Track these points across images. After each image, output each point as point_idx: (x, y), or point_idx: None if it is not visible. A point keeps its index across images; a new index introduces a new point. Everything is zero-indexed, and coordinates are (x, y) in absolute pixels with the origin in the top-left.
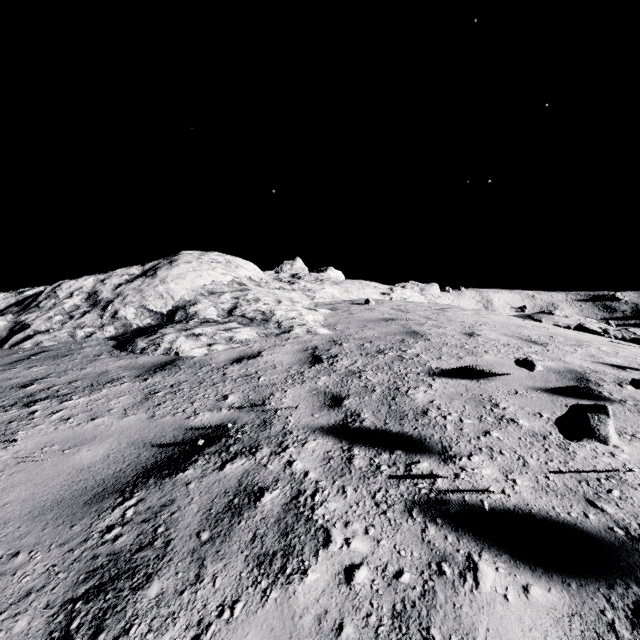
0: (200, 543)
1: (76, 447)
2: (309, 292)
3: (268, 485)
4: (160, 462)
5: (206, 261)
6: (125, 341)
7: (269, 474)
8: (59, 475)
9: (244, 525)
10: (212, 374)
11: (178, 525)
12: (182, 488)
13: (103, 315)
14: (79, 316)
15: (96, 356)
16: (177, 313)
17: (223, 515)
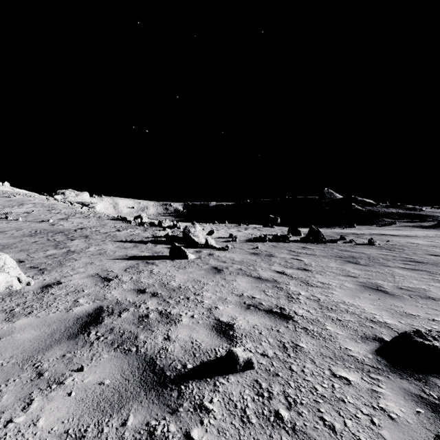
0: None
1: None
2: None
3: None
4: None
5: None
6: None
7: None
8: None
9: None
10: None
11: None
12: None
13: None
14: None
15: None
16: None
17: None
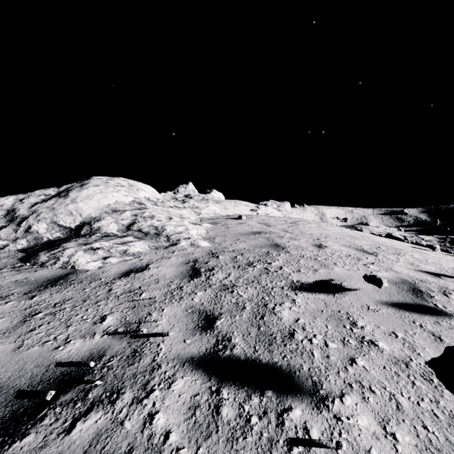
0: None
1: None
2: (196, 209)
3: None
4: None
5: (112, 185)
6: (32, 253)
7: (123, 438)
8: None
9: None
10: (98, 290)
11: None
12: None
13: (17, 229)
14: None
15: None
16: (83, 228)
17: None
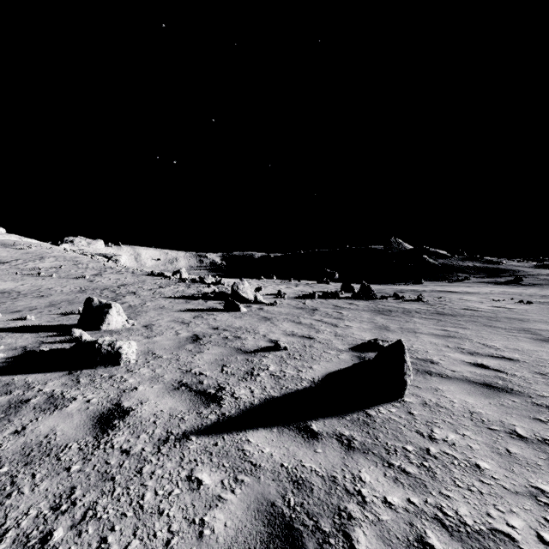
0: None
1: None
2: None
3: None
4: None
5: None
6: None
7: None
8: None
9: None
10: None
11: None
12: None
13: None
14: None
15: None
16: None
17: None
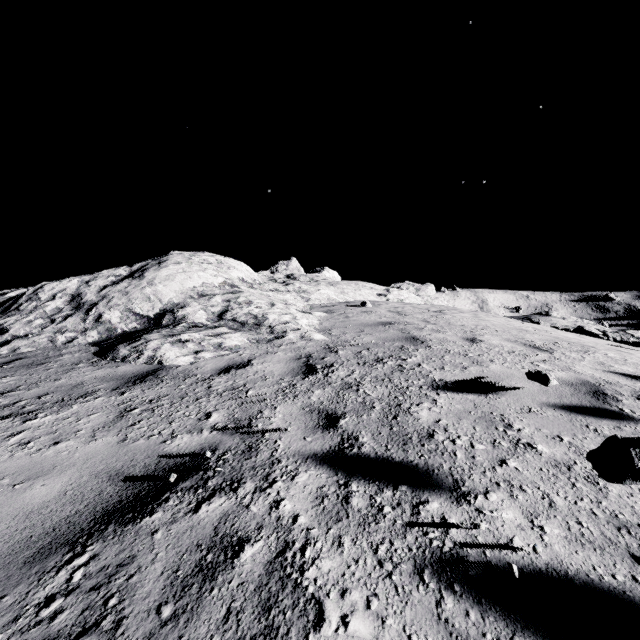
0: (159, 623)
1: (29, 481)
2: (304, 293)
3: (249, 534)
4: (124, 501)
5: (197, 262)
6: (107, 347)
7: (251, 519)
8: (2, 520)
9: (217, 595)
10: (196, 387)
11: (135, 595)
12: (146, 539)
13: (86, 319)
14: (61, 320)
15: (74, 365)
16: (164, 317)
17: (192, 579)
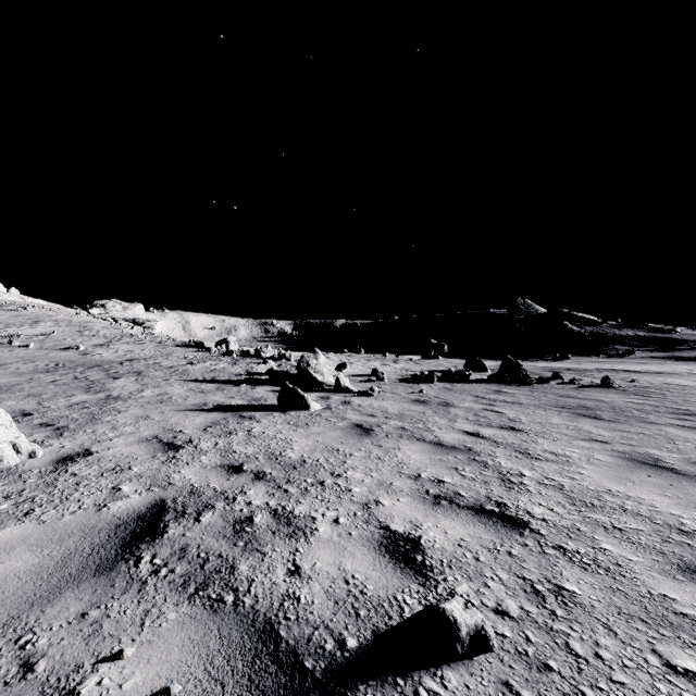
0: None
1: None
2: None
3: None
4: None
5: None
6: None
7: None
8: None
9: None
10: None
11: None
12: None
13: None
14: None
15: None
16: None
17: None
